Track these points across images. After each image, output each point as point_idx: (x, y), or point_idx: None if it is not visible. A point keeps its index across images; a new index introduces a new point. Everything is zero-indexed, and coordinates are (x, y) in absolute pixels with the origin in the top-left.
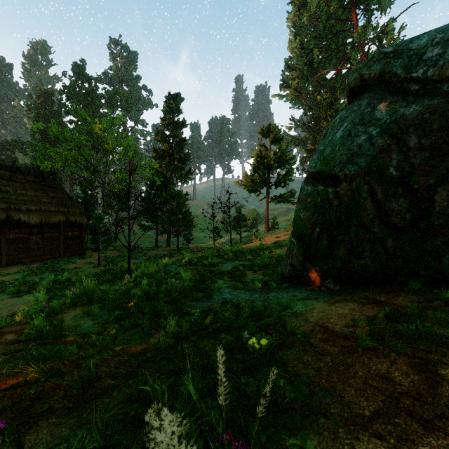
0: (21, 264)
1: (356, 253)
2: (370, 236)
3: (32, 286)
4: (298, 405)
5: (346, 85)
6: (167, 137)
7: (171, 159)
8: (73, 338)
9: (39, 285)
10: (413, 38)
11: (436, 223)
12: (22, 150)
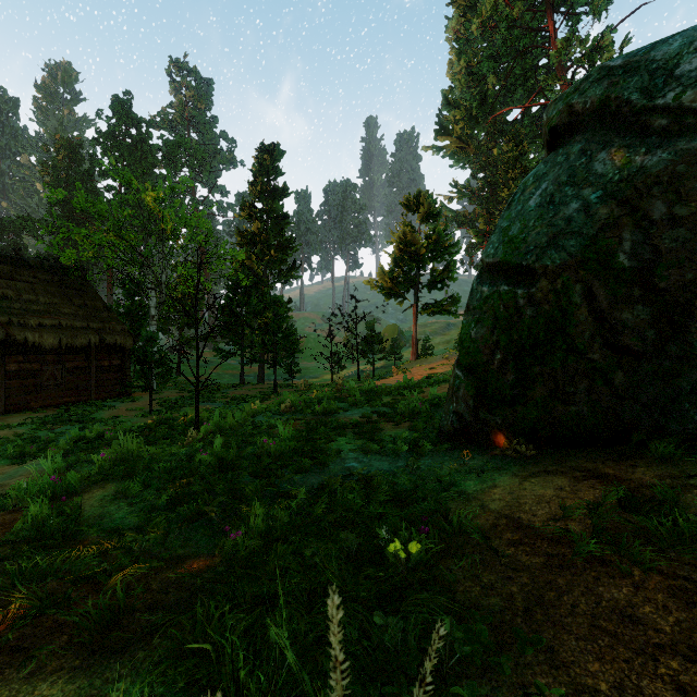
0: (28, 411)
1: (562, 395)
2: (586, 366)
3: (44, 446)
4: (477, 668)
5: (543, 124)
6: (259, 212)
7: (265, 247)
8: (95, 537)
9: (55, 445)
10: (657, 42)
11: (696, 345)
12: (34, 233)
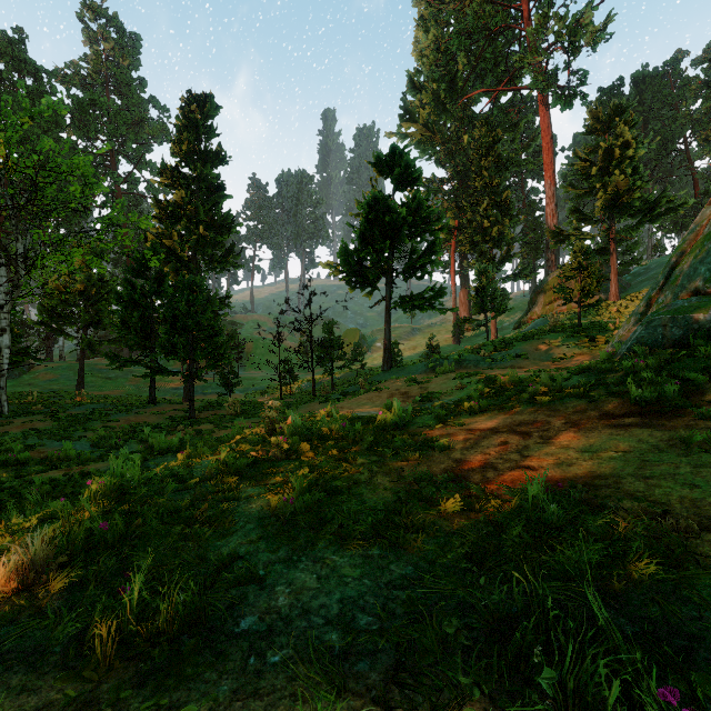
0: None
1: None
2: None
3: None
4: None
5: None
6: (185, 179)
7: (193, 223)
8: None
9: None
10: None
11: None
12: None
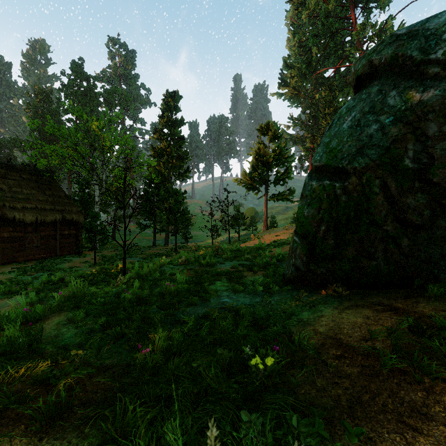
0: (16, 263)
1: (366, 254)
2: (382, 234)
3: (24, 286)
4: None
5: (352, 74)
6: (165, 135)
7: (169, 157)
8: (50, 351)
9: (32, 285)
10: (430, 17)
11: None
12: (21, 148)
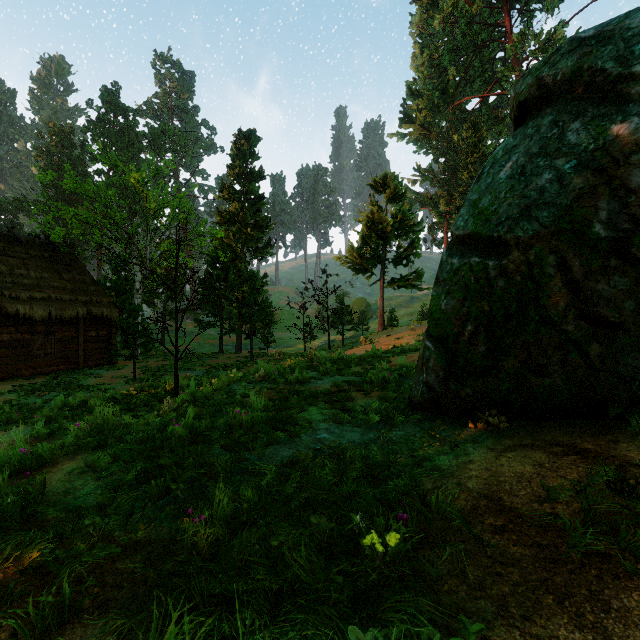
0: (19, 379)
1: (535, 366)
2: (559, 338)
3: (30, 413)
4: None
5: (511, 100)
6: (236, 193)
7: (243, 225)
8: (55, 517)
9: (41, 411)
10: (631, 11)
11: None
12: (29, 213)
